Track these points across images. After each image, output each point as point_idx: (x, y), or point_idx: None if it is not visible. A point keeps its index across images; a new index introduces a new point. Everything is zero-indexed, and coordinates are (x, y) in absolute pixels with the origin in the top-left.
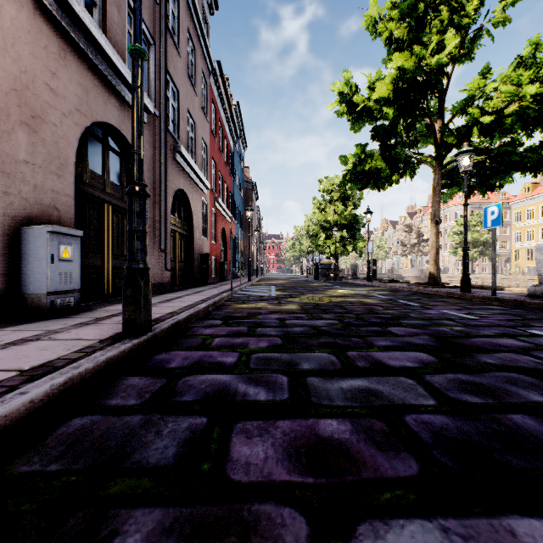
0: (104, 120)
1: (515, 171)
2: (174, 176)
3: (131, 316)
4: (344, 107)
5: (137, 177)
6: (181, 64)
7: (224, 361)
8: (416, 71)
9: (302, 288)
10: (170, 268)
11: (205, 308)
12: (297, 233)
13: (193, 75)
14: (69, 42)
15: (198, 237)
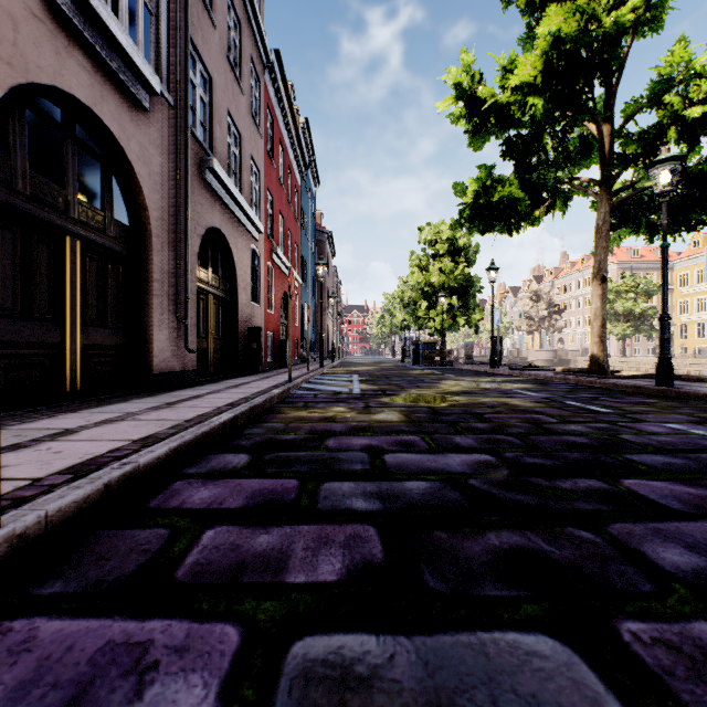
0: (58, 86)
1: None
2: (203, 207)
3: None
4: (461, 108)
5: None
6: (215, 37)
7: None
8: (580, 39)
9: (399, 377)
10: (195, 348)
11: (228, 422)
12: (387, 303)
13: (236, 63)
14: None
15: (244, 303)
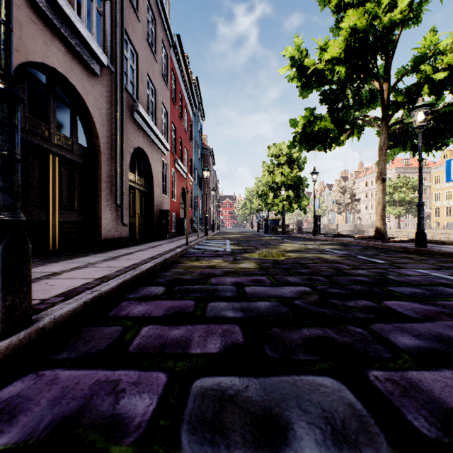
0: (45, 62)
1: None
2: (132, 135)
3: None
4: (294, 72)
5: None
6: (140, 28)
7: (129, 414)
8: (368, 30)
9: (255, 241)
10: (128, 223)
11: (150, 268)
12: (248, 194)
13: (153, 43)
14: None
15: (158, 195)
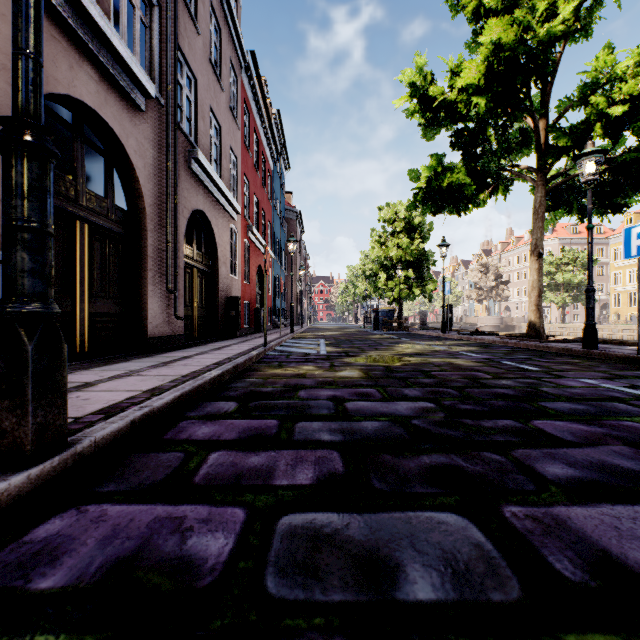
0: (71, 94)
1: None
2: (189, 192)
3: (2, 420)
4: (415, 104)
5: (21, 109)
6: (199, 43)
7: (200, 555)
8: (517, 46)
9: (360, 341)
10: (183, 315)
11: (217, 378)
12: (350, 274)
13: (217, 64)
14: None
15: (224, 276)
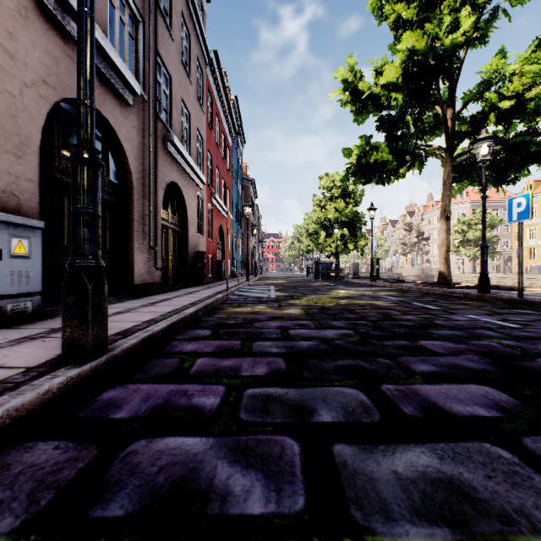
0: None
1: (532, 163)
2: (166, 168)
3: (73, 332)
4: (347, 96)
5: (83, 138)
6: (173, 48)
7: (201, 405)
8: (428, 53)
9: (303, 287)
10: (161, 267)
11: (193, 313)
12: (296, 232)
13: (187, 63)
14: (33, 0)
15: (193, 235)
